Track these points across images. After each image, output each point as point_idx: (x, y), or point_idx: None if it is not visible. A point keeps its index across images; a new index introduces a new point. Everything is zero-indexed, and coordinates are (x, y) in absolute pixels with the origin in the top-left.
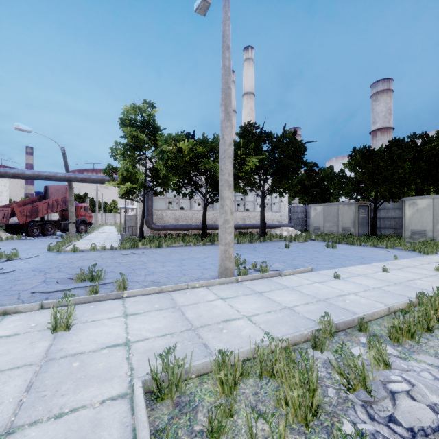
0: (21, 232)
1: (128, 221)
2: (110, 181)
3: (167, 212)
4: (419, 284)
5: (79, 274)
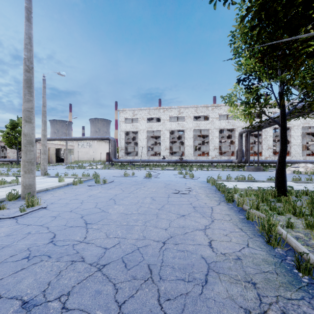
0: None
1: None
2: None
3: None
4: None
5: (105, 179)
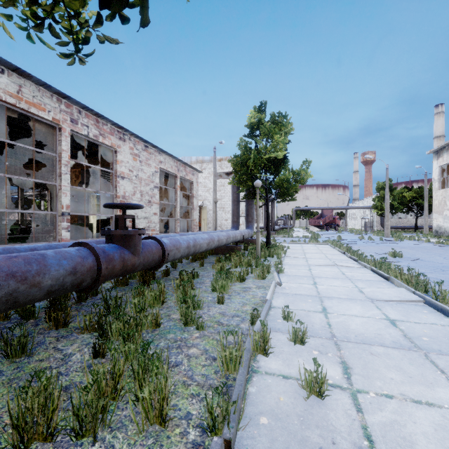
0: (319, 229)
1: (368, 224)
2: (366, 208)
3: (391, 220)
4: None
5: None
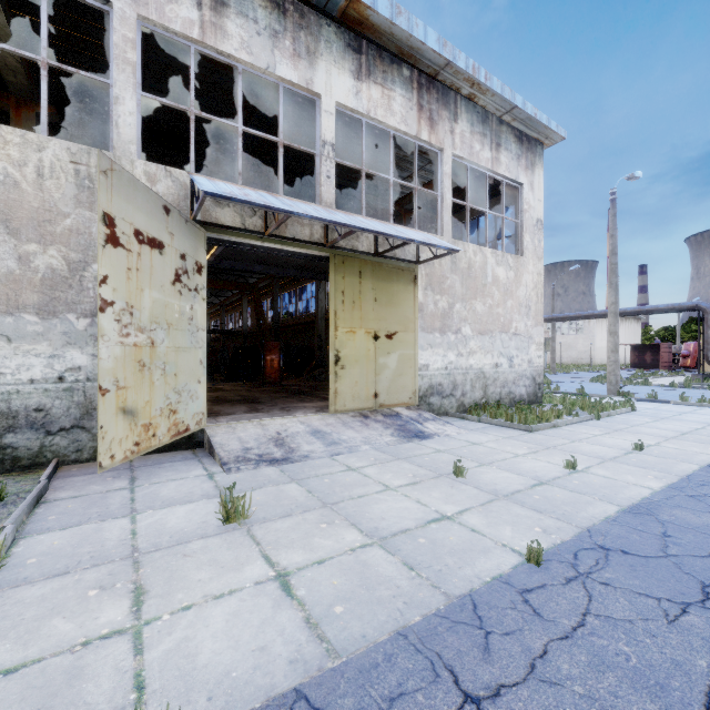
0: None
1: None
2: None
3: None
4: (524, 447)
5: None
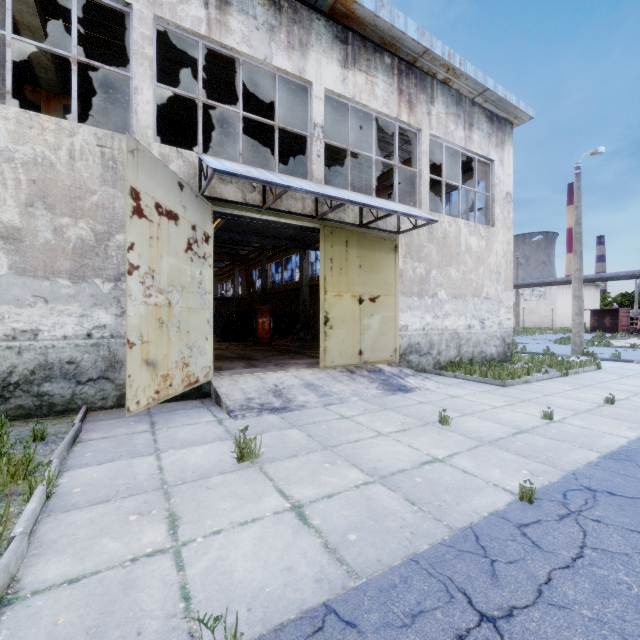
0: None
1: None
2: None
3: None
4: (501, 400)
5: None
